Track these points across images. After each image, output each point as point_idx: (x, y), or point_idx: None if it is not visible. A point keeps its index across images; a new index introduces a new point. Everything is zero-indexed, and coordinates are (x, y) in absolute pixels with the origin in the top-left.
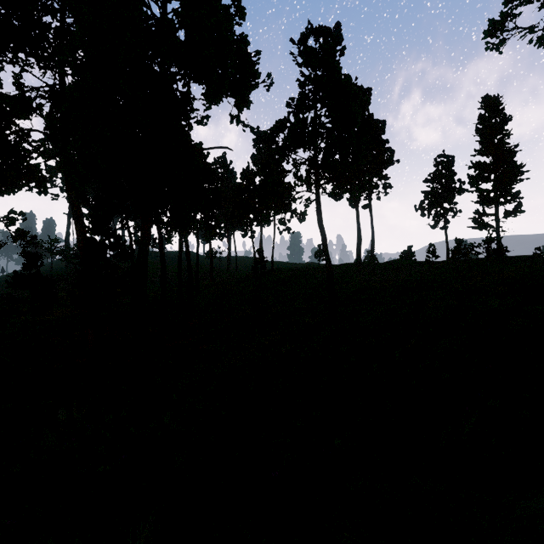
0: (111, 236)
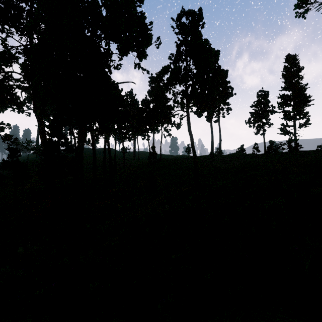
0: (62, 138)
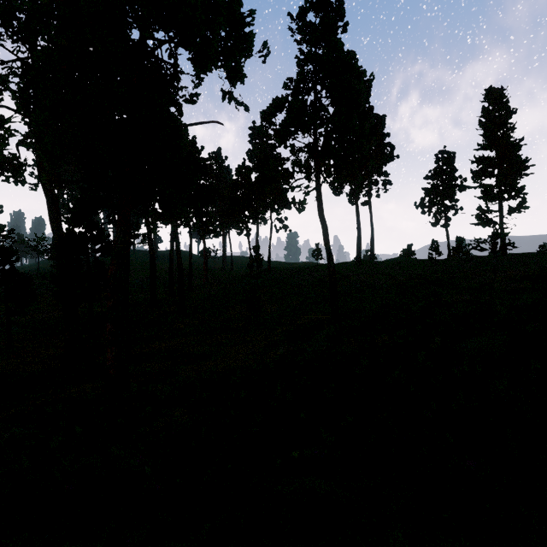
0: (93, 229)
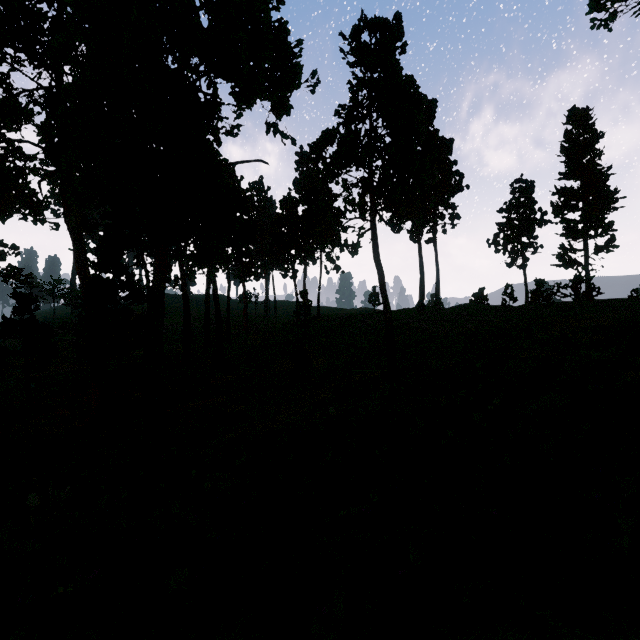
0: (122, 274)
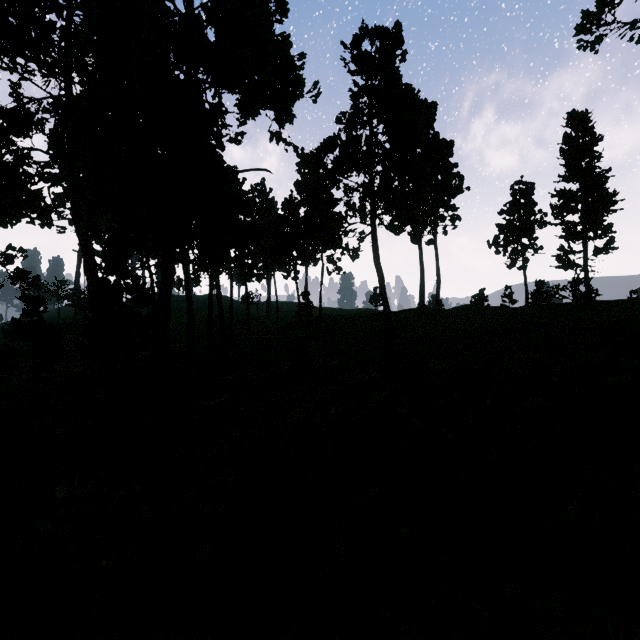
0: (128, 277)
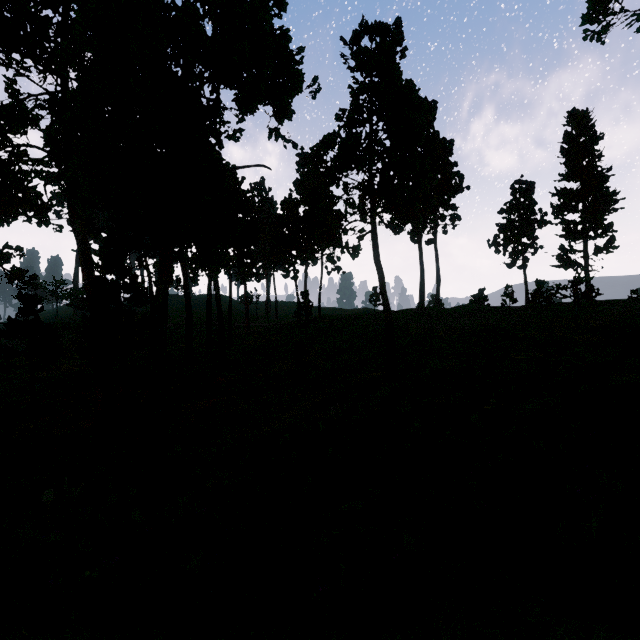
0: (126, 275)
